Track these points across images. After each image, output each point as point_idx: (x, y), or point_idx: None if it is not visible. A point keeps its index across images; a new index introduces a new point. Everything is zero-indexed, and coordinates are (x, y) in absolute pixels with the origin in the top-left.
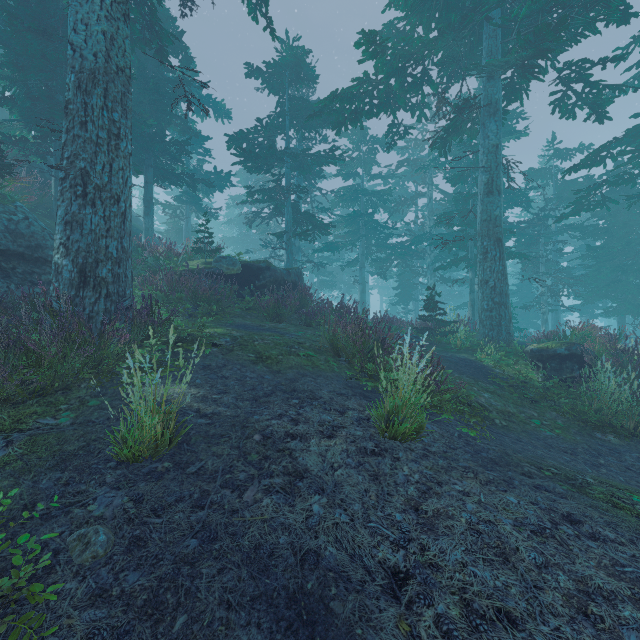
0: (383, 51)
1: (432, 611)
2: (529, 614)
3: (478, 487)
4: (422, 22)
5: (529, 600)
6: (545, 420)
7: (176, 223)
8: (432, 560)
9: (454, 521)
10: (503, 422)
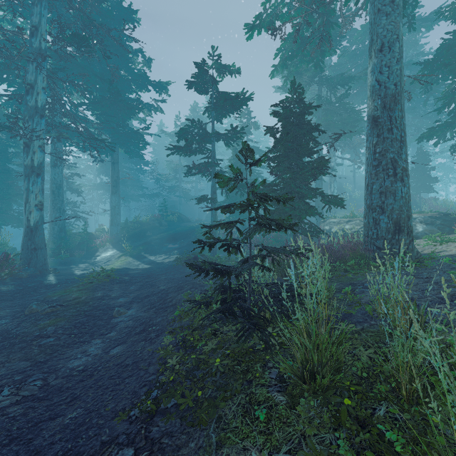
0: None
1: None
2: None
3: None
4: None
5: None
6: None
7: None
8: None
9: None
10: None
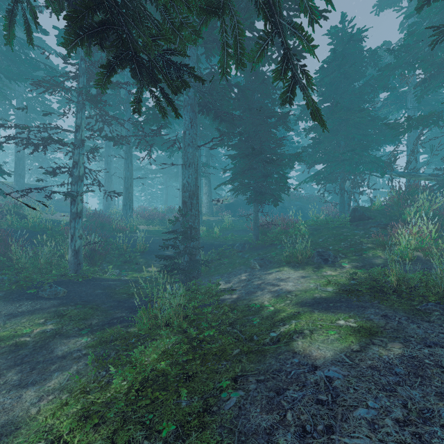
0: None
1: None
2: None
3: None
4: None
5: None
6: None
7: None
8: None
9: None
10: None
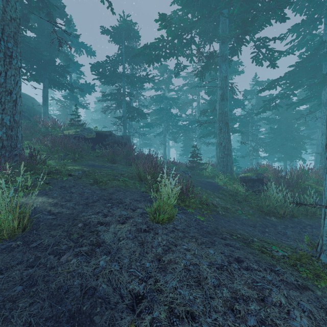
0: (170, 25)
1: (150, 316)
2: (203, 313)
3: (195, 246)
4: (190, 12)
5: (205, 305)
6: (244, 211)
7: (64, 110)
8: (159, 287)
9: (177, 265)
10: (223, 212)
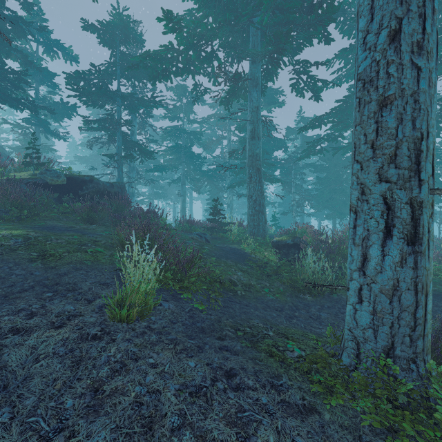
0: (180, 28)
1: None
2: None
3: (170, 357)
4: (211, 15)
5: None
6: (272, 288)
7: (27, 141)
8: None
9: (124, 397)
10: (243, 292)
